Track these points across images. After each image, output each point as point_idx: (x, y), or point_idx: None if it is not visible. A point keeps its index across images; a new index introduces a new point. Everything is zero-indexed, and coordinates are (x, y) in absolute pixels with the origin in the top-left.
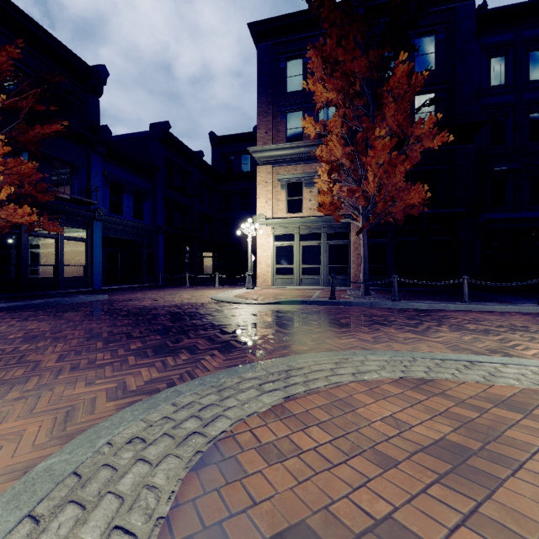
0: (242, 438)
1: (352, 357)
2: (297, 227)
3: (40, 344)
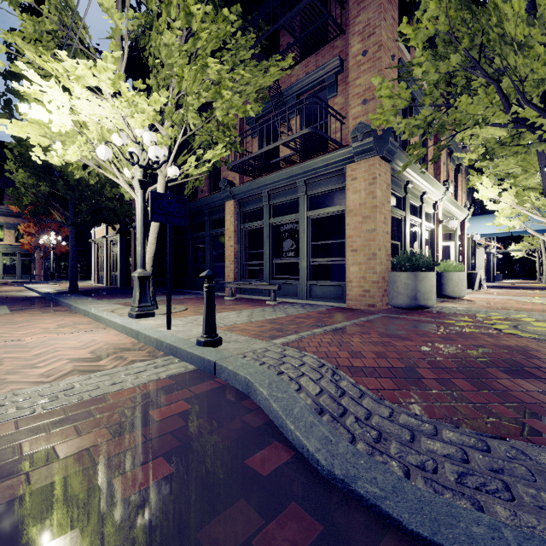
0: None
1: None
2: (1, 249)
3: None
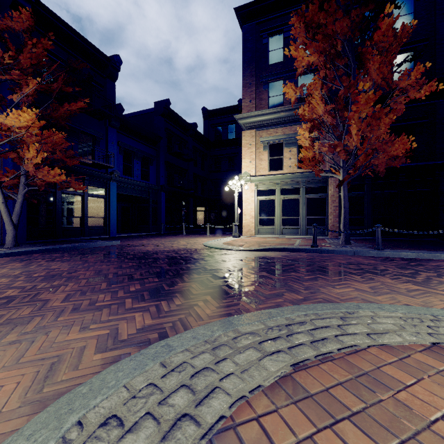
0: (246, 431)
1: (357, 311)
2: (278, 183)
3: (54, 283)
